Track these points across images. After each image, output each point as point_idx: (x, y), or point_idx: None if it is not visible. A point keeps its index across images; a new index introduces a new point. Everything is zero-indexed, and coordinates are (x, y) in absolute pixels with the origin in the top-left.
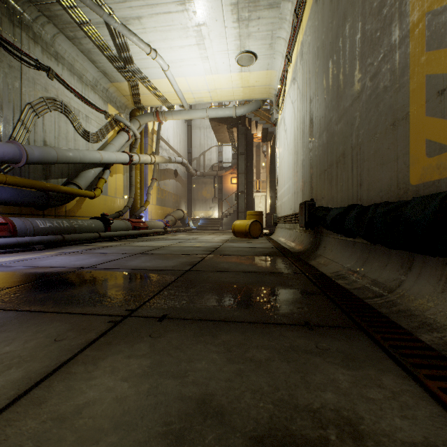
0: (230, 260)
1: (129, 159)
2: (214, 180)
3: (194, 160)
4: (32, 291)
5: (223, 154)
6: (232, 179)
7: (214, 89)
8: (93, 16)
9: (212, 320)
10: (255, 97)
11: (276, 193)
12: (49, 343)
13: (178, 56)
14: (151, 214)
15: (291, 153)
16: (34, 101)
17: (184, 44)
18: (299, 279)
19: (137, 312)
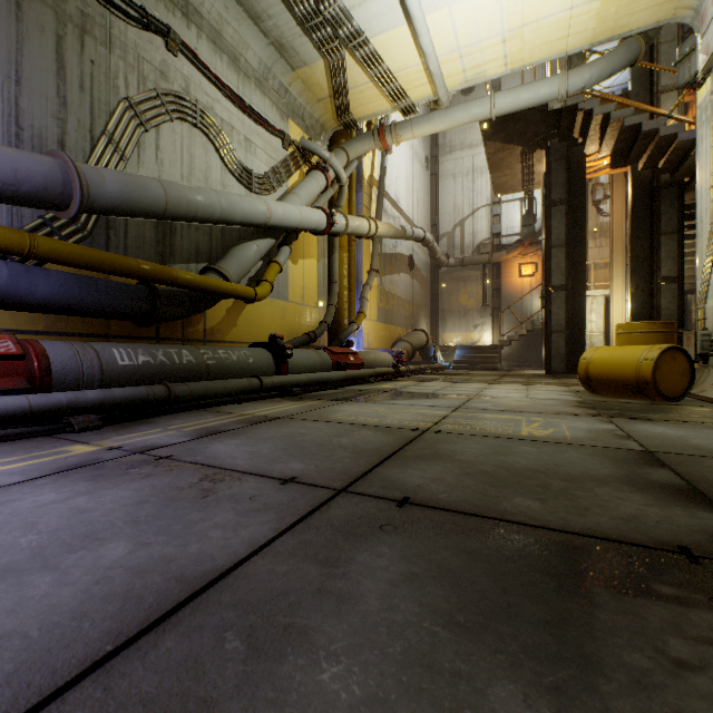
0: None
1: (327, 222)
2: (482, 272)
3: (443, 239)
4: None
5: (501, 220)
6: (522, 266)
7: (517, 28)
8: None
9: None
10: (631, 25)
11: (705, 270)
12: None
13: None
14: (368, 339)
15: None
16: (136, 95)
17: None
18: None
19: None
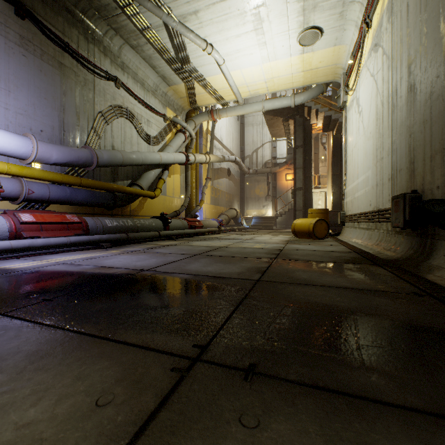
0: (306, 268)
1: (185, 159)
2: (267, 177)
3: (246, 158)
4: (89, 299)
5: (276, 150)
6: (287, 175)
7: (270, 78)
8: (154, 20)
9: (338, 392)
10: (318, 81)
11: (343, 187)
12: (87, 410)
13: (234, 47)
14: (206, 213)
15: (370, 137)
16: (104, 110)
17: (241, 32)
18: (434, 306)
19: (210, 353)
